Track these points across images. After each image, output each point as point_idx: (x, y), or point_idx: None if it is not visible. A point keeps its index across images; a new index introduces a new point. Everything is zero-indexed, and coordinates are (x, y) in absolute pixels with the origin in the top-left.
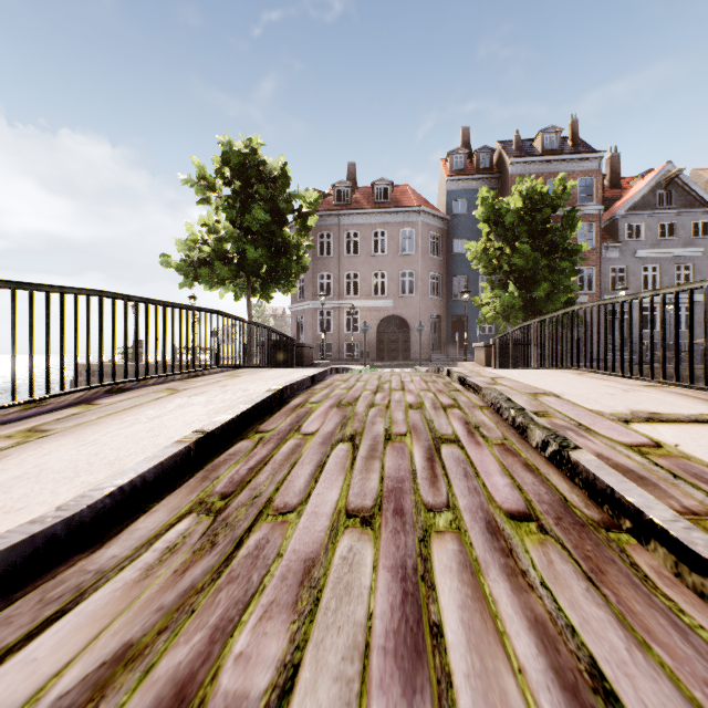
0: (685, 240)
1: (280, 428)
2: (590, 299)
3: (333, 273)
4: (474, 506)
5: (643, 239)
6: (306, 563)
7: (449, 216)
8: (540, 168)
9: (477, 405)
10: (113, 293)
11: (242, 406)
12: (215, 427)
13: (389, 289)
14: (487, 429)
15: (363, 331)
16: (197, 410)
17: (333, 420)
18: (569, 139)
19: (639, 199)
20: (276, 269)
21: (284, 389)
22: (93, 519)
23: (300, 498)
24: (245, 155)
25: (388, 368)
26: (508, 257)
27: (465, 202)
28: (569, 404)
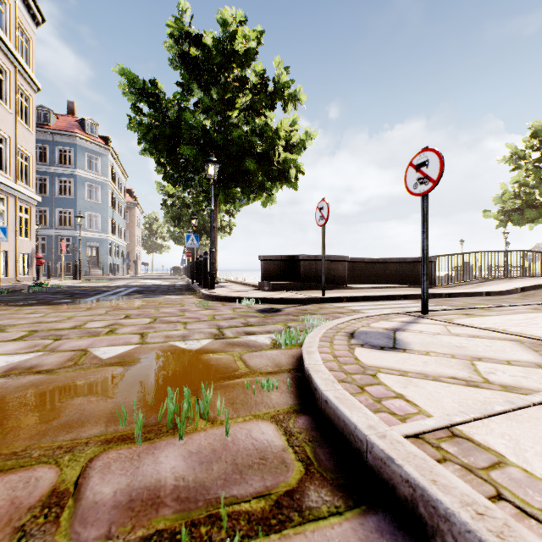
0: None
1: None
2: None
3: None
4: None
5: None
6: (540, 298)
7: None
8: None
9: None
10: (484, 251)
11: (534, 284)
12: (524, 286)
13: None
14: None
15: None
16: (518, 285)
17: None
18: None
19: None
20: None
21: None
22: (502, 293)
23: None
24: None
25: None
26: None
27: None
28: None
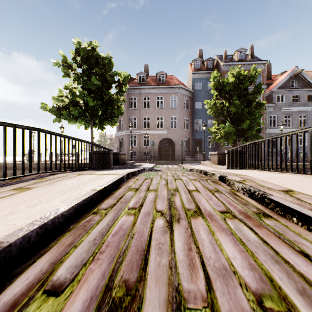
0: (303, 103)
1: None
2: None
3: (137, 117)
4: None
5: (284, 102)
6: None
7: (193, 90)
8: None
9: None
10: None
11: None
12: None
13: (165, 125)
14: None
15: (152, 145)
16: None
17: None
18: (249, 55)
19: (282, 84)
20: (106, 113)
21: (15, 246)
22: None
23: None
24: (88, 50)
25: (165, 165)
26: (227, 107)
27: (200, 85)
28: None
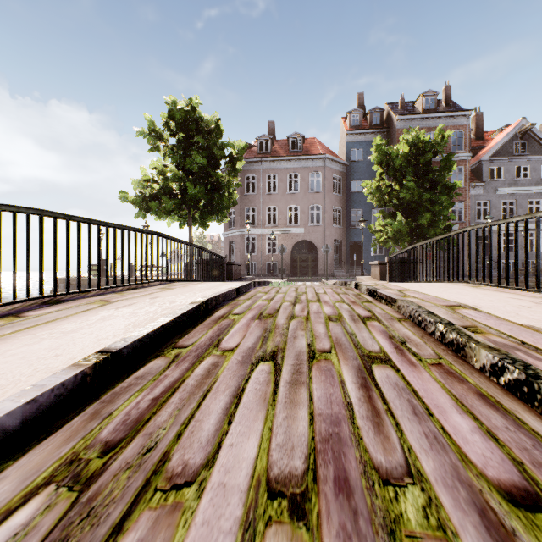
0: (536, 180)
1: (199, 343)
2: (460, 227)
3: (257, 207)
4: (446, 473)
5: (502, 179)
6: None
7: (348, 162)
8: (420, 124)
9: (394, 317)
10: (54, 213)
11: (162, 319)
12: (123, 345)
13: (301, 219)
14: (415, 345)
15: (281, 252)
16: (117, 324)
17: (254, 334)
18: (443, 101)
19: (500, 148)
20: (211, 203)
21: (209, 301)
22: None
23: (206, 453)
24: (186, 112)
25: (301, 282)
26: (397, 192)
27: (360, 152)
28: (492, 317)
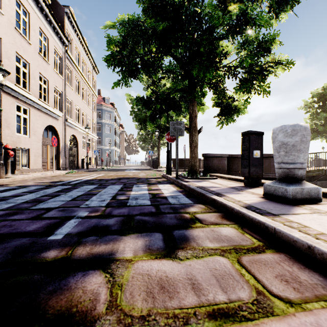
0: None
1: None
2: None
3: None
4: None
5: None
6: None
7: None
8: None
9: None
10: None
11: None
12: None
13: None
14: None
15: None
16: None
17: None
18: None
19: None
20: None
21: None
22: None
23: None
24: (320, 93)
25: None
26: None
27: None
28: None
